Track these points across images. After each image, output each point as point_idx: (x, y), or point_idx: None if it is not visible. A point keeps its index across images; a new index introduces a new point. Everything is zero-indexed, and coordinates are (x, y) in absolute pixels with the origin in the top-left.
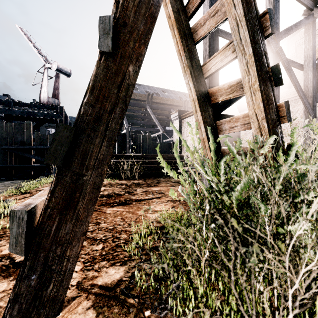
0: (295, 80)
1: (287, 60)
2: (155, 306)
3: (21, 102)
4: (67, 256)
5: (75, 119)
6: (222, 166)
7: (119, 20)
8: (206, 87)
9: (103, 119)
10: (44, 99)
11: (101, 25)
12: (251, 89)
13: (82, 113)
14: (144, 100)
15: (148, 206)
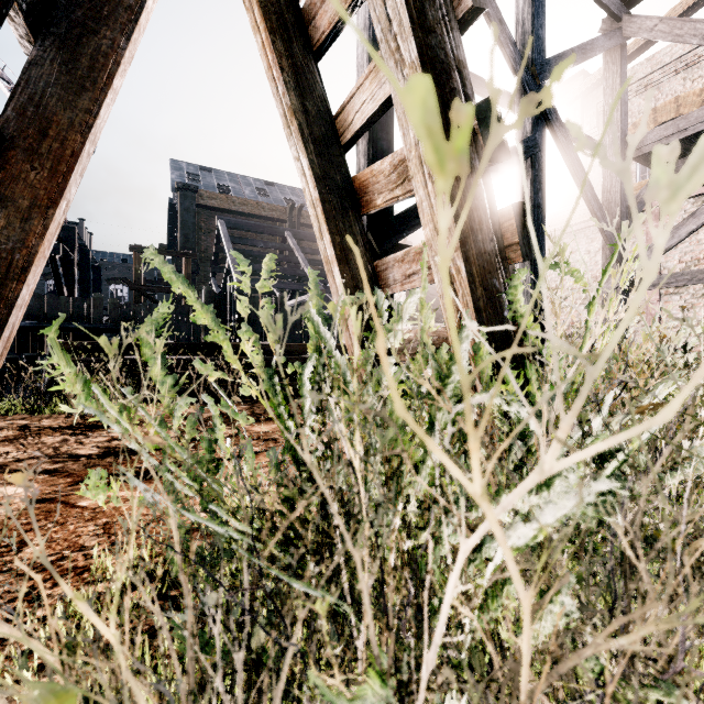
0: (582, 175)
1: (564, 127)
2: None
3: None
4: None
5: None
6: (308, 387)
7: None
8: (347, 170)
9: None
10: None
11: None
12: (423, 166)
13: None
14: (282, 220)
15: None
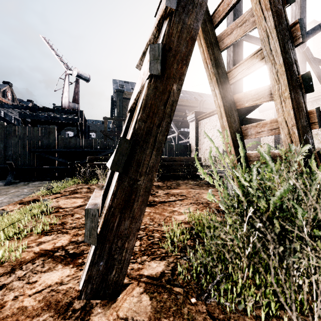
0: None
1: (315, 60)
2: (200, 295)
3: (45, 107)
4: (126, 247)
5: (131, 134)
6: (254, 172)
7: (165, 46)
8: (231, 93)
9: (152, 132)
10: (65, 104)
11: (151, 52)
12: (280, 97)
13: (137, 128)
14: None
15: (173, 208)
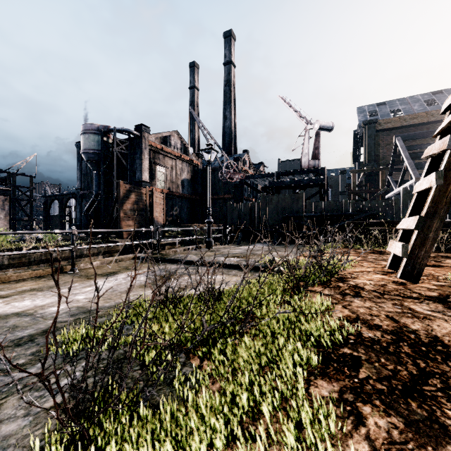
0: None
1: None
2: None
3: (286, 171)
4: (421, 263)
5: (425, 213)
6: None
7: (446, 169)
8: None
9: (437, 212)
10: (305, 163)
11: (437, 174)
12: None
13: (428, 211)
14: None
15: None
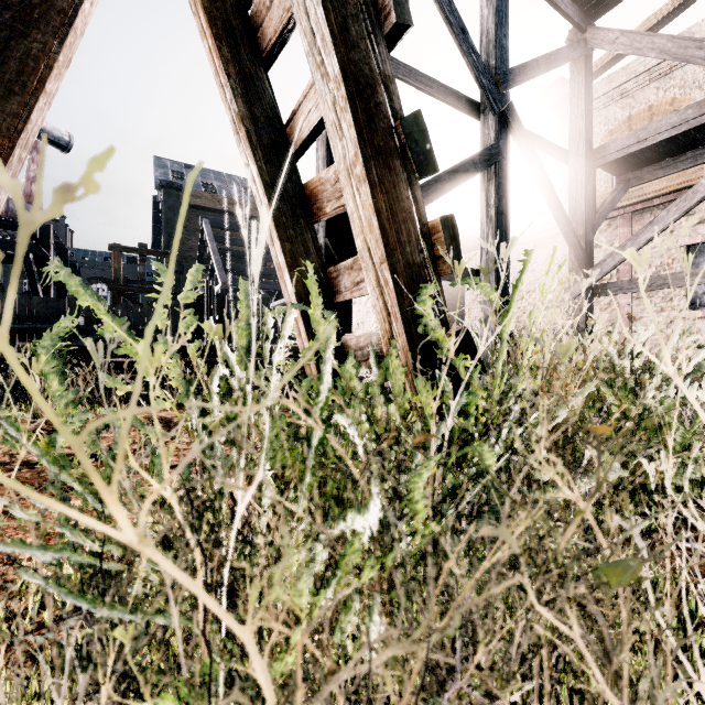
0: (546, 182)
1: (528, 136)
2: None
3: None
4: None
5: None
6: (216, 400)
7: None
8: (298, 177)
9: None
10: None
11: None
12: (351, 178)
13: None
14: None
15: None
